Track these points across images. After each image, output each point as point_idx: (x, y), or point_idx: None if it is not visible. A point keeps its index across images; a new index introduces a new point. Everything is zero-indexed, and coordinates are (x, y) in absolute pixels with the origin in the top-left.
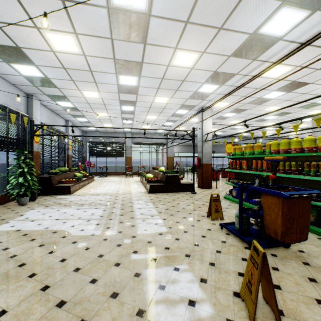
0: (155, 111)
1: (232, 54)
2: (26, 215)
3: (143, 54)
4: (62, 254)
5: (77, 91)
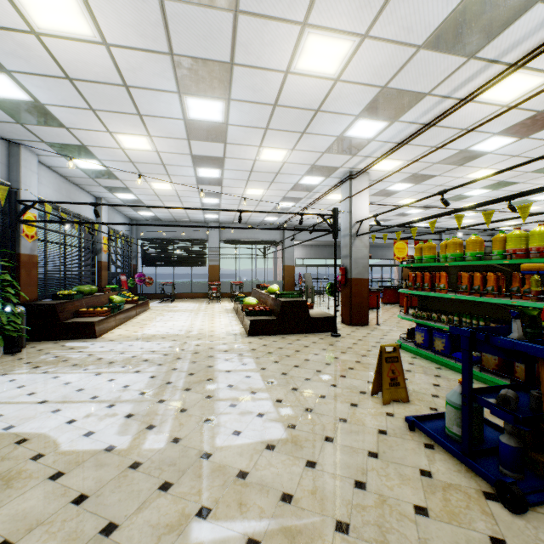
0: (261, 178)
1: (426, 43)
2: None
3: (232, 42)
4: (7, 522)
5: (106, 135)
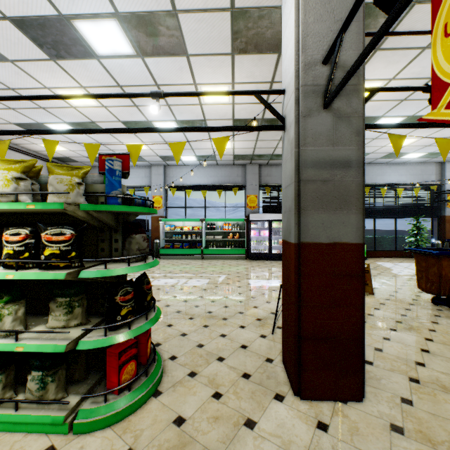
0: None
1: None
2: (401, 263)
3: None
4: None
5: None
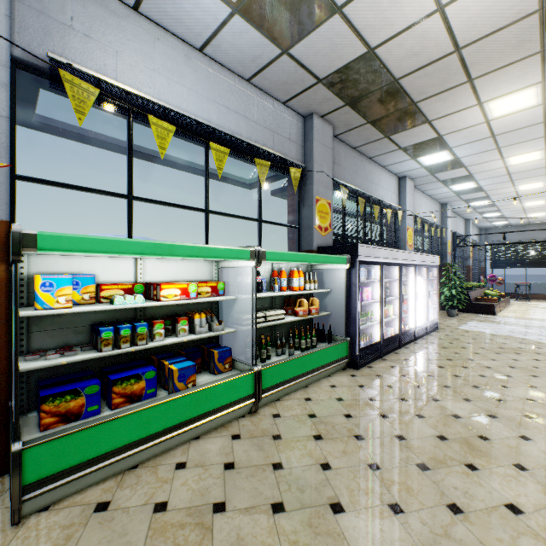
0: None
1: None
2: (470, 324)
3: None
4: None
5: (509, 188)
